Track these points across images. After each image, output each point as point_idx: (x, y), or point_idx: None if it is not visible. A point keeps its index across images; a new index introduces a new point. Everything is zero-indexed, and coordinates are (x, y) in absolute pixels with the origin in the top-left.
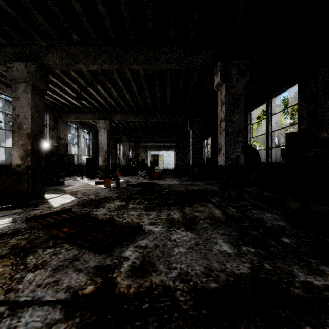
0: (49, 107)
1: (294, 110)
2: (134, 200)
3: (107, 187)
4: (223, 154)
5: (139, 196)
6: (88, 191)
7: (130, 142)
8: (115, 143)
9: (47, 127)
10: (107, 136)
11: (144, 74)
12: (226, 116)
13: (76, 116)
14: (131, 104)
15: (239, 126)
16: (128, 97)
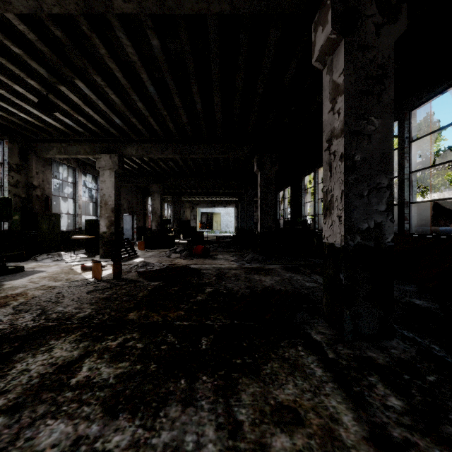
0: (9, 130)
1: (426, 142)
2: (117, 333)
3: (96, 279)
4: (339, 219)
5: (139, 313)
6: (42, 294)
7: (167, 195)
8: (145, 196)
9: (4, 166)
10: (114, 183)
11: (161, 49)
12: (348, 121)
13: (60, 149)
14: (153, 124)
15: (381, 148)
16: (144, 110)
